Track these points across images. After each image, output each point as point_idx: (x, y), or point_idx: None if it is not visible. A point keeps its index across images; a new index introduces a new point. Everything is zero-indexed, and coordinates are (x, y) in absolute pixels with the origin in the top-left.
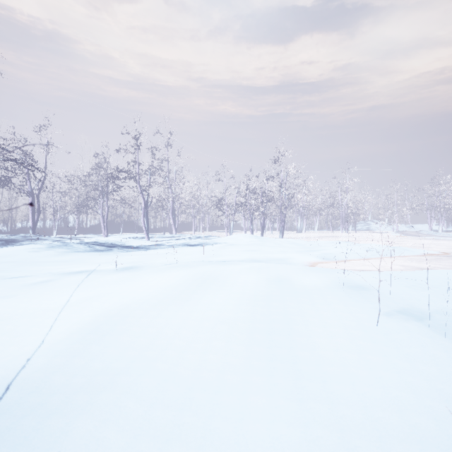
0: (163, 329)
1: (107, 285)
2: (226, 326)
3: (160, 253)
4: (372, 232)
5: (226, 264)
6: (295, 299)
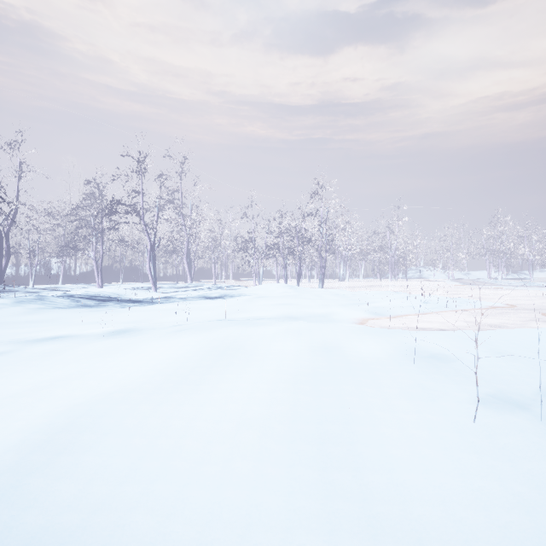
0: (157, 439)
1: (85, 360)
2: (255, 434)
3: (170, 309)
4: (425, 280)
5: (254, 325)
6: (352, 379)
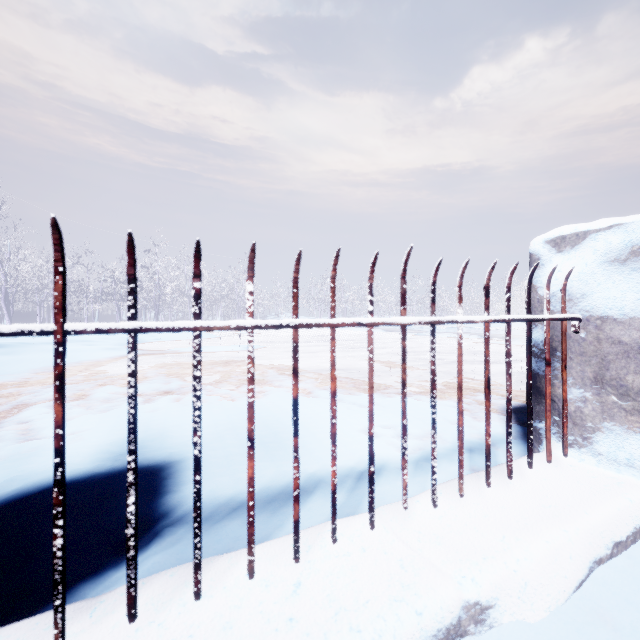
0: None
1: None
2: None
3: None
4: None
5: None
6: None
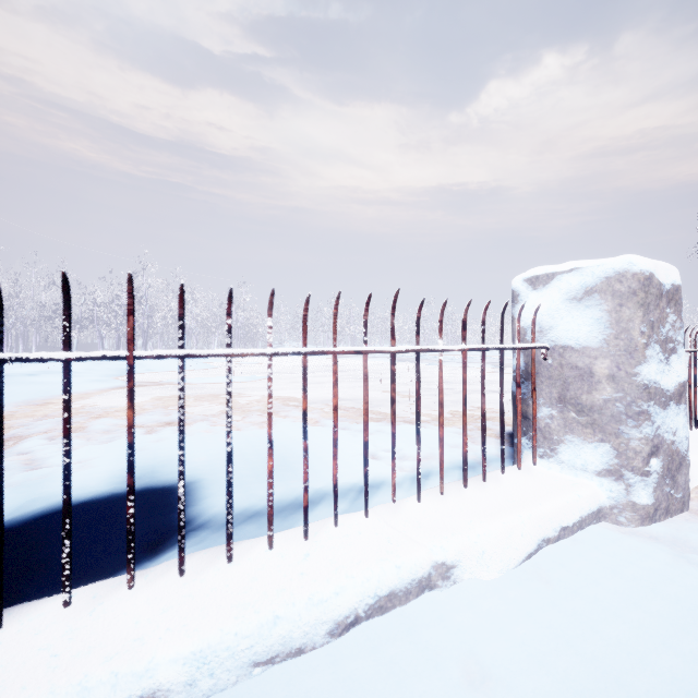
0: None
1: None
2: None
3: None
4: None
5: None
6: None
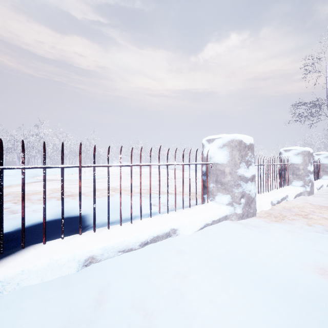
0: None
1: None
2: None
3: None
4: None
5: None
6: None
